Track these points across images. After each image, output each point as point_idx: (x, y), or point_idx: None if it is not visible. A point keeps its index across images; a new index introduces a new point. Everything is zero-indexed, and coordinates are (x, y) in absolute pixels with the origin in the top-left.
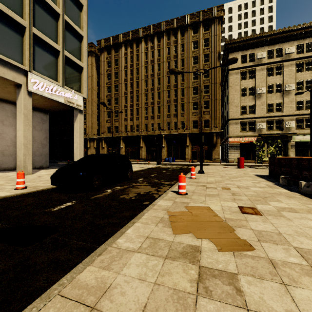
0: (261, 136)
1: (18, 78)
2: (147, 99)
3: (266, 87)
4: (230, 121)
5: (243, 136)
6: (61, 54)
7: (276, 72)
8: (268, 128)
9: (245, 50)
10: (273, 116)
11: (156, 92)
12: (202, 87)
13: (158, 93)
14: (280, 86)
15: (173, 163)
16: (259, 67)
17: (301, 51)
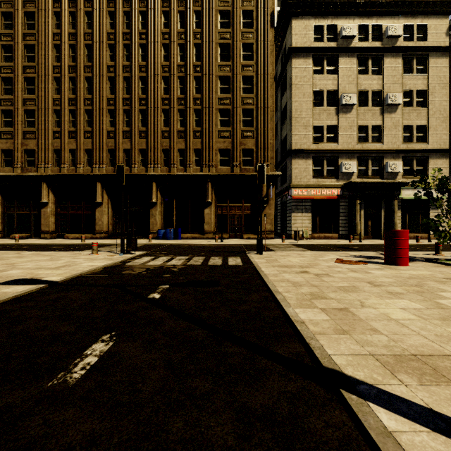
0: (348, 187)
1: None
2: (115, 90)
3: (357, 93)
4: (294, 155)
5: (318, 186)
6: None
7: (371, 69)
8: (359, 173)
9: (322, 16)
10: (368, 150)
11: (136, 76)
12: (239, 79)
13: (141, 79)
14: (377, 96)
15: (176, 241)
16: (345, 53)
17: (409, 38)
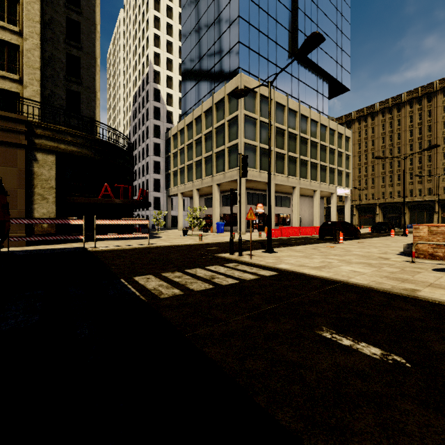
0: None
1: (334, 191)
2: (385, 168)
3: None
4: None
5: None
6: (344, 172)
7: None
8: None
9: None
10: None
11: (395, 161)
12: None
13: (397, 161)
14: None
15: None
16: None
17: None
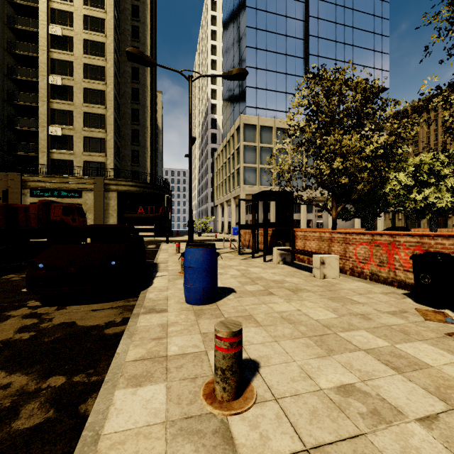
0: None
1: None
2: None
3: None
4: None
5: None
6: None
7: None
8: None
9: None
10: None
11: None
12: None
13: None
14: None
15: None
16: None
17: None
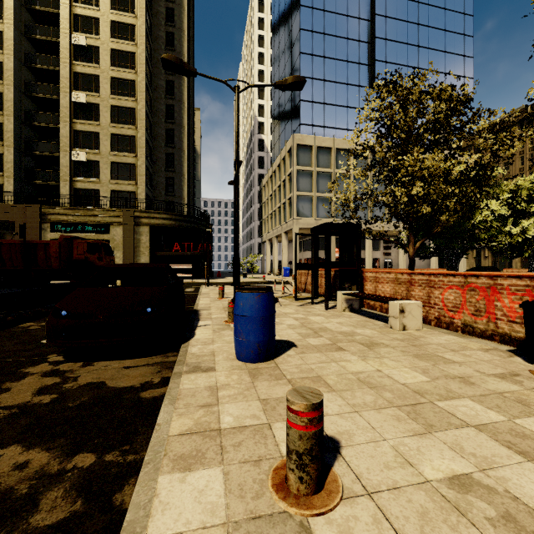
0: None
1: None
2: None
3: None
4: None
5: None
6: None
7: None
8: None
9: None
10: None
11: None
12: None
13: None
14: None
15: None
16: None
17: None
